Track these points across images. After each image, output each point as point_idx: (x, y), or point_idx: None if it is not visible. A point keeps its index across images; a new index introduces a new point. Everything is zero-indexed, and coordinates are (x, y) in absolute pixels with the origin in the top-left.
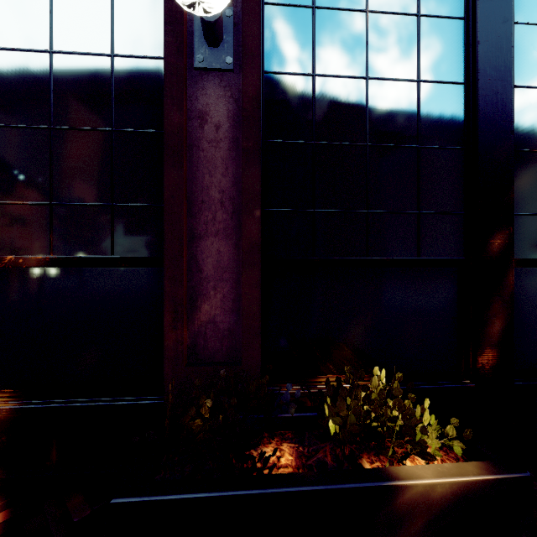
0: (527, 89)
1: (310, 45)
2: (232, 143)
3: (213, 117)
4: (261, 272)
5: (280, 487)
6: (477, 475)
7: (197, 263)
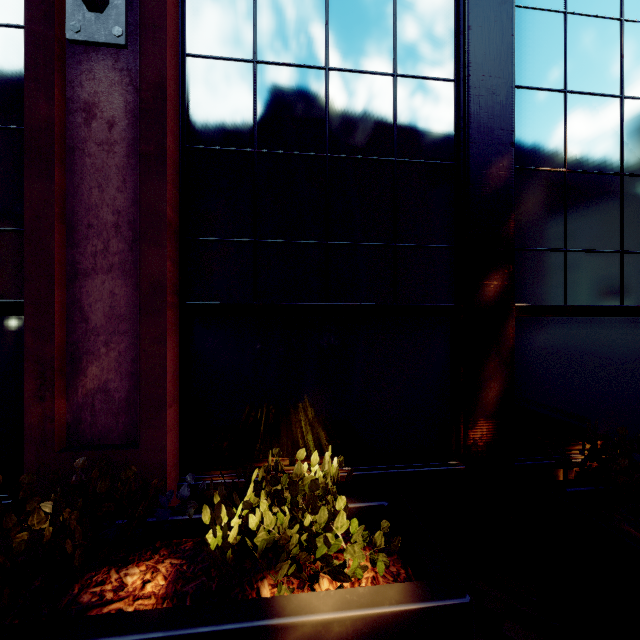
0: (534, 91)
1: (251, 22)
2: (131, 147)
3: (105, 111)
4: (180, 322)
5: (96, 637)
6: (395, 604)
7: (81, 309)
